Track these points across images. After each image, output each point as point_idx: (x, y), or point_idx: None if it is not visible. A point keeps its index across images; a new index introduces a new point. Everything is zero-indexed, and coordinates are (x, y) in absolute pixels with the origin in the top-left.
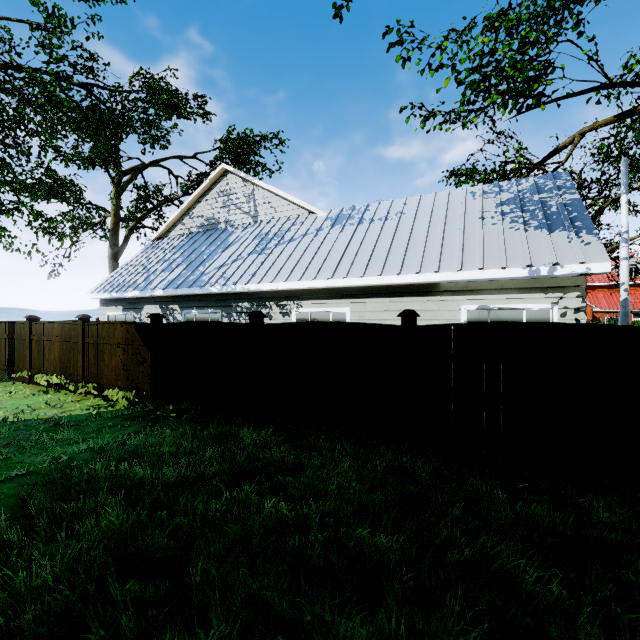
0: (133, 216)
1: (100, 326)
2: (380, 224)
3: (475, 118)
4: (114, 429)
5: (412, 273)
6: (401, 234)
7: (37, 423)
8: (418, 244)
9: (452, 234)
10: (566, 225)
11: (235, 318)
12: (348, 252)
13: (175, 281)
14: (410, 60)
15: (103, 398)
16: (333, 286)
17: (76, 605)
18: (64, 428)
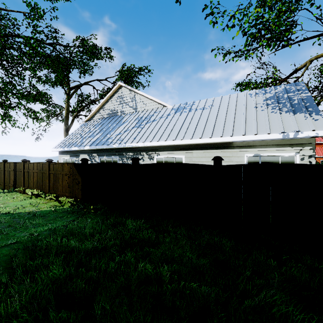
0: (76, 110)
1: (57, 165)
2: (200, 111)
3: (252, 53)
4: (62, 218)
5: (218, 137)
6: (212, 116)
7: (24, 214)
8: (221, 121)
9: (239, 116)
10: (303, 110)
11: (125, 161)
12: (183, 126)
13: (95, 142)
14: (217, 23)
15: (58, 201)
16: (176, 144)
17: None
18: (37, 217)
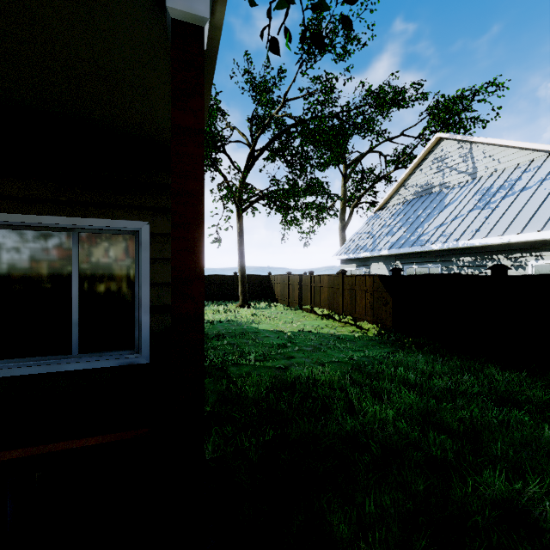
0: (353, 196)
1: (353, 277)
2: None
3: None
4: (374, 347)
5: None
6: None
7: (328, 335)
8: None
9: None
10: None
11: (455, 271)
12: None
13: (397, 242)
14: None
15: (356, 327)
16: None
17: (410, 434)
18: (344, 341)
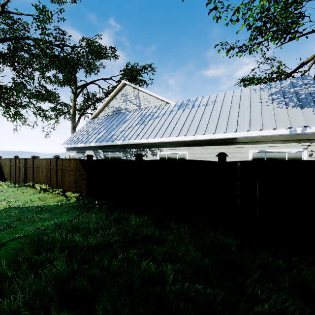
0: (82, 108)
1: (64, 161)
2: (203, 107)
3: (257, 47)
4: (68, 213)
5: (221, 133)
6: (215, 112)
7: (33, 208)
8: (224, 117)
9: (243, 111)
10: (311, 104)
11: (129, 157)
12: (186, 122)
13: (100, 138)
14: (220, 18)
15: (65, 196)
16: (179, 140)
17: None
18: (45, 211)
